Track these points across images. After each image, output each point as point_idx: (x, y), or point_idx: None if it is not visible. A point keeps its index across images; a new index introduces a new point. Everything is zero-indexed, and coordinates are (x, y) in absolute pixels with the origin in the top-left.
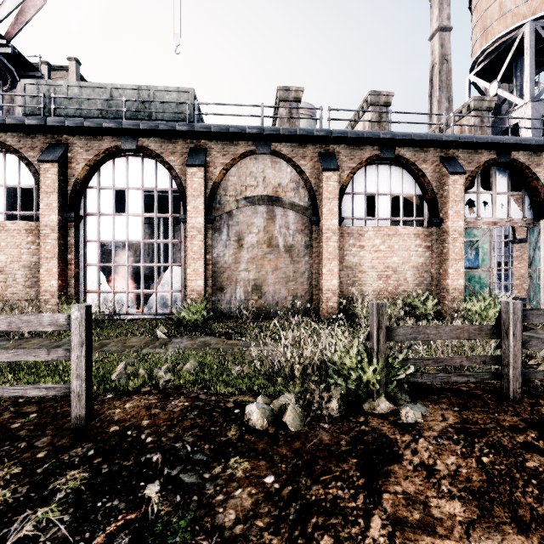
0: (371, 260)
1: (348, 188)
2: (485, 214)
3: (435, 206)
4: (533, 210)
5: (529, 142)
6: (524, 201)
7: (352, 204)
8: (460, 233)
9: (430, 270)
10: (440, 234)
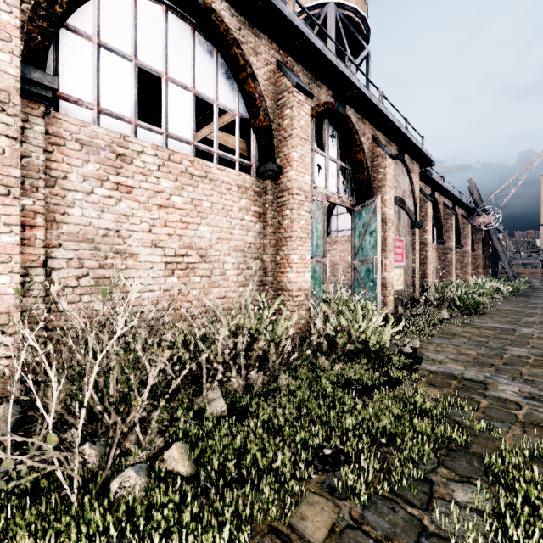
0: (149, 226)
1: (82, 19)
2: (319, 182)
3: (270, 143)
4: (355, 190)
5: (366, 92)
6: (349, 177)
7: (96, 70)
8: (306, 194)
9: (262, 257)
10: (277, 193)
